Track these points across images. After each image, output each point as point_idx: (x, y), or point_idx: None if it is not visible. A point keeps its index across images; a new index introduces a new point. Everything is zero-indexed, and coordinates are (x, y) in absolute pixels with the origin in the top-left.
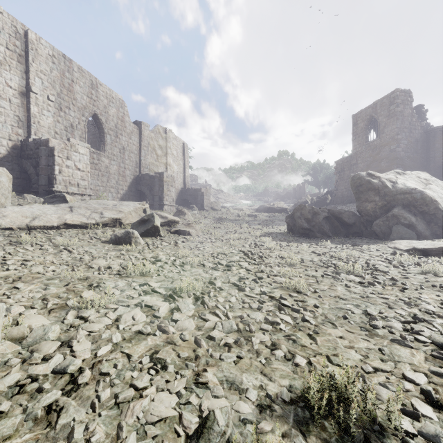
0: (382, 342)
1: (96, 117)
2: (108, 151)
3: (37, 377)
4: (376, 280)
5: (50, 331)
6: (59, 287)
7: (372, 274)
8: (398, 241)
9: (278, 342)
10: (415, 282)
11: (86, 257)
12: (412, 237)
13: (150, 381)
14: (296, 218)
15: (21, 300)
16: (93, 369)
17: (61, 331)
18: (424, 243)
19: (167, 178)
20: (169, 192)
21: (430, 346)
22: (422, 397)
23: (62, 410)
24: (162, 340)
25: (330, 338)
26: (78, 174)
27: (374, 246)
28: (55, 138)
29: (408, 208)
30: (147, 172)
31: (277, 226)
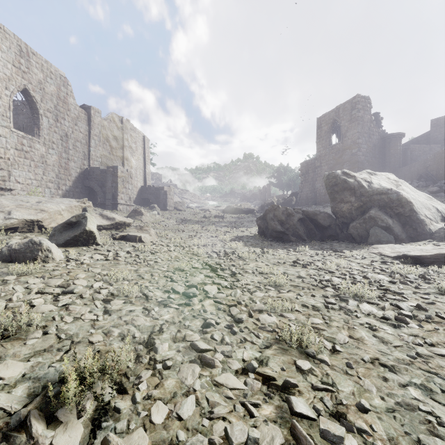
0: None
1: (27, 93)
2: (44, 137)
3: None
4: (405, 313)
5: None
6: None
7: (386, 298)
8: (379, 245)
9: None
10: None
11: None
12: (391, 240)
13: None
14: (269, 220)
15: None
16: None
17: None
18: (408, 248)
19: (123, 174)
20: (125, 189)
21: None
22: None
23: None
24: None
25: None
26: None
27: (356, 252)
28: None
29: (384, 209)
30: (99, 165)
31: (246, 228)
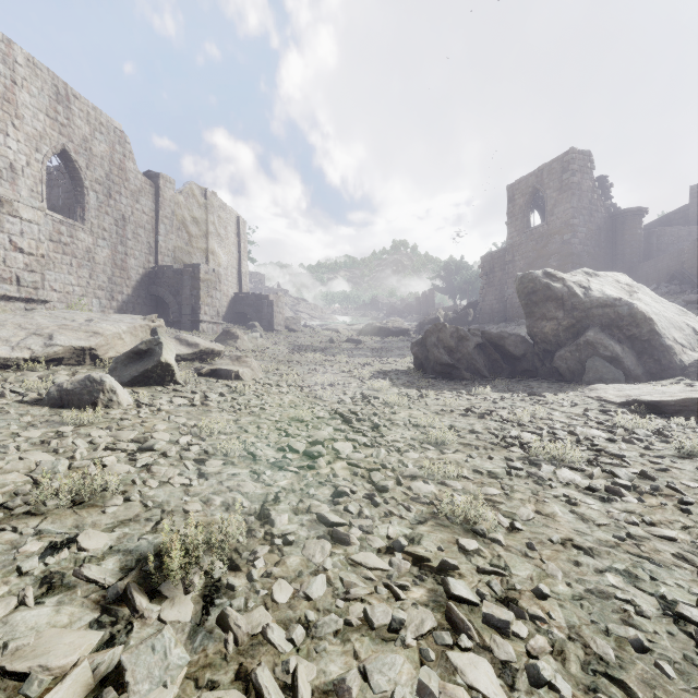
0: None
1: (66, 156)
2: (91, 221)
3: None
4: (621, 482)
5: None
6: None
7: (598, 462)
8: (599, 385)
9: None
10: (691, 482)
11: None
12: (619, 378)
13: None
14: (430, 346)
15: None
16: None
17: None
18: (644, 389)
19: (207, 275)
20: (211, 299)
21: None
22: None
23: None
24: None
25: None
26: (19, 259)
27: (563, 396)
28: None
29: (610, 330)
30: (171, 262)
31: (396, 359)
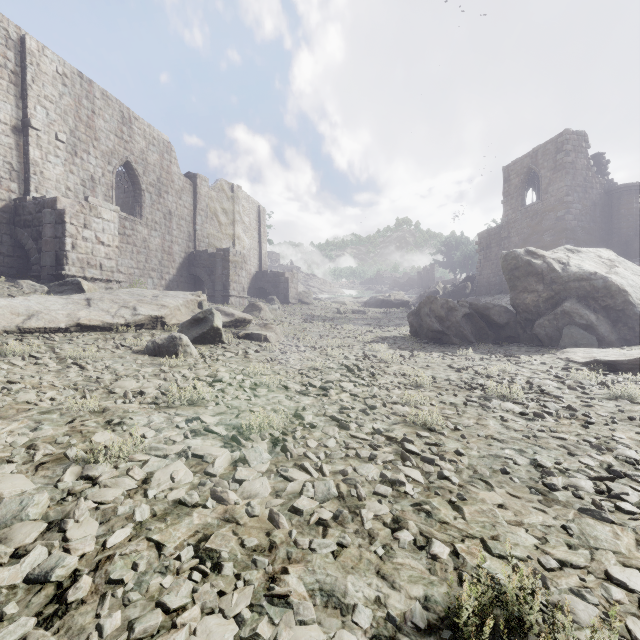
0: (566, 513)
1: (129, 166)
2: (147, 216)
3: None
4: (546, 410)
5: (31, 504)
6: (59, 426)
7: (539, 400)
8: (571, 349)
9: (403, 517)
10: (603, 413)
11: (106, 377)
12: (592, 343)
13: (192, 594)
14: (423, 316)
15: None
16: (97, 573)
17: (52, 503)
18: (610, 352)
19: (235, 257)
20: (238, 277)
21: None
22: None
23: None
24: (216, 516)
25: (484, 508)
26: (101, 250)
27: (537, 357)
28: (66, 196)
29: (586, 301)
30: (205, 247)
31: (396, 327)
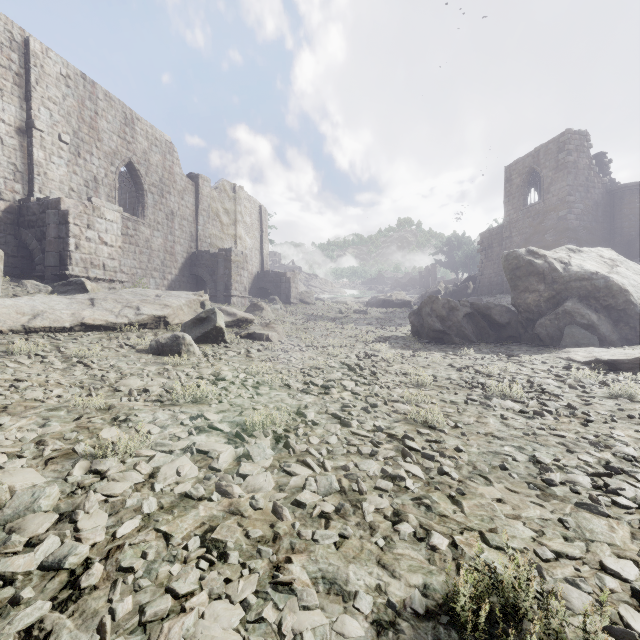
0: (563, 507)
1: (132, 167)
2: (149, 217)
3: (13, 577)
4: (546, 408)
5: (43, 496)
6: (66, 422)
7: (539, 399)
8: (572, 349)
9: (403, 510)
10: (603, 411)
11: (111, 375)
12: (593, 342)
13: (199, 581)
14: (425, 315)
15: (4, 443)
16: (108, 561)
17: (62, 496)
18: (611, 352)
19: (237, 257)
20: (240, 277)
21: (636, 514)
22: (635, 603)
23: (50, 636)
24: (221, 509)
25: (483, 502)
26: (104, 250)
27: (538, 357)
28: (69, 197)
29: (587, 300)
30: (207, 247)
31: (397, 327)
